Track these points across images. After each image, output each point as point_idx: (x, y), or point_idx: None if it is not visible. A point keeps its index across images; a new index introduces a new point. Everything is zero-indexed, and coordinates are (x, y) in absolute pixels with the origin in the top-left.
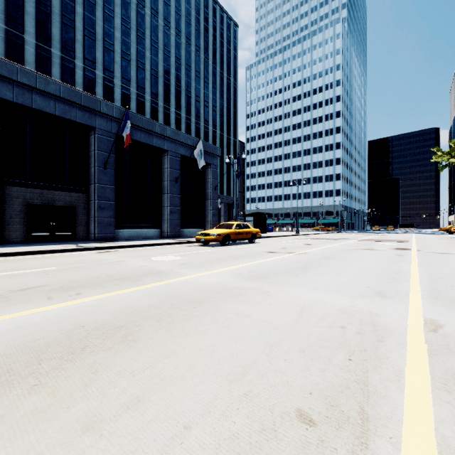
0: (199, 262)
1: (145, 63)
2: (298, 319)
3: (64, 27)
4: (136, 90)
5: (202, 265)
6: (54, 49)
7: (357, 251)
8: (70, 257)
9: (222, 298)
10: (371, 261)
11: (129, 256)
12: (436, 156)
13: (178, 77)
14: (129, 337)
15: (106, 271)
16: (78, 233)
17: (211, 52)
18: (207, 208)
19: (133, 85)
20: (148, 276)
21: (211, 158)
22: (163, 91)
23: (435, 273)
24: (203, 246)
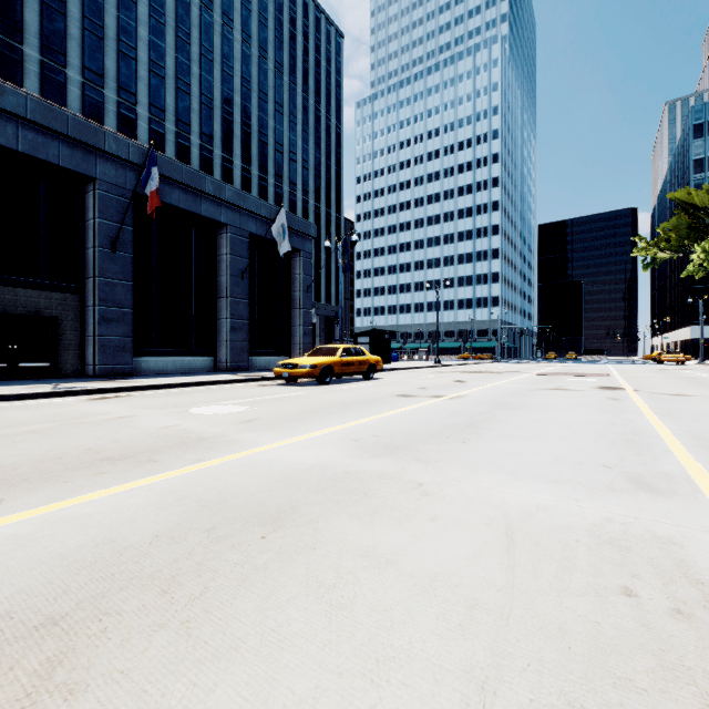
0: (279, 417)
1: (190, 84)
2: (514, 567)
3: (46, 11)
4: (175, 127)
5: (284, 423)
6: (28, 47)
7: (544, 392)
8: (31, 408)
9: (328, 507)
10: (578, 411)
11: (148, 406)
12: (639, 249)
13: (247, 111)
14: (57, 672)
15: (88, 441)
16: (63, 364)
17: (300, 75)
18: (295, 323)
19: (170, 119)
20: (173, 449)
21: (301, 241)
22: (222, 131)
23: (699, 432)
24: (287, 385)
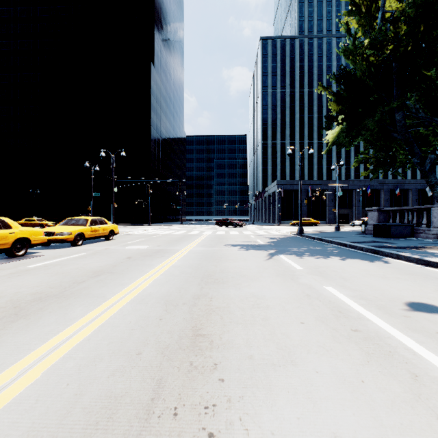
0: None
1: None
2: None
3: None
4: None
5: None
6: None
7: None
8: None
9: None
10: None
11: None
12: None
13: None
14: None
15: None
16: None
17: None
18: None
19: None
20: None
21: None
22: None
23: None
24: None
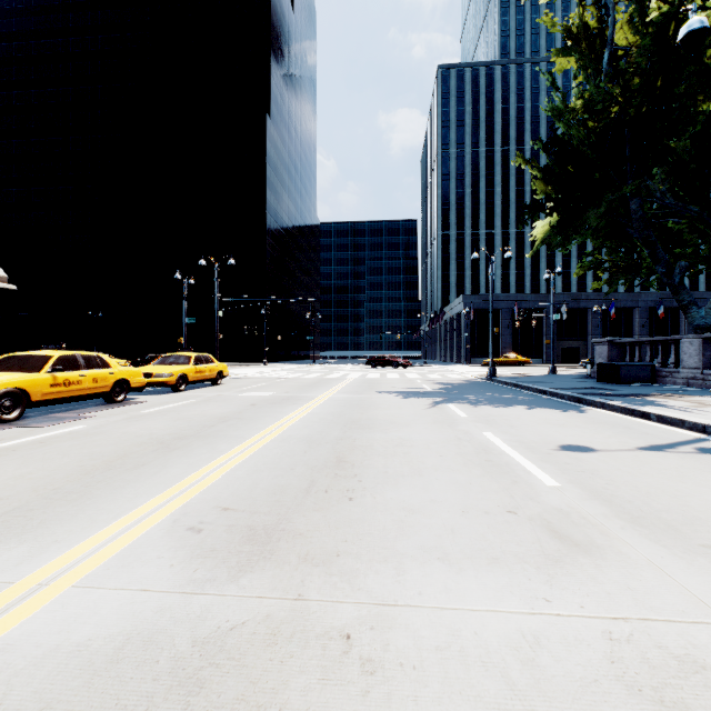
0: None
1: None
2: None
3: None
4: None
5: None
6: None
7: None
8: None
9: None
10: None
11: None
12: None
13: None
14: None
15: None
16: None
17: None
18: None
19: None
20: None
21: None
22: None
23: None
24: None
